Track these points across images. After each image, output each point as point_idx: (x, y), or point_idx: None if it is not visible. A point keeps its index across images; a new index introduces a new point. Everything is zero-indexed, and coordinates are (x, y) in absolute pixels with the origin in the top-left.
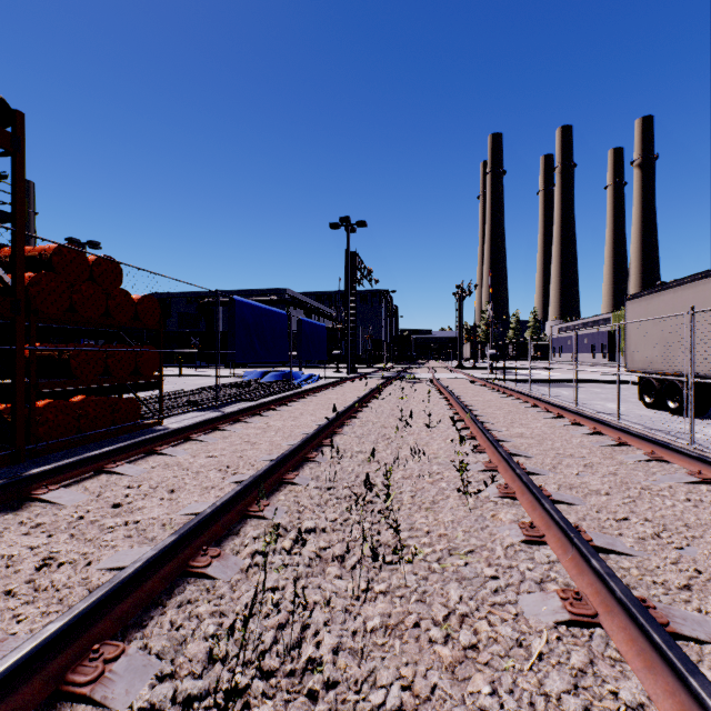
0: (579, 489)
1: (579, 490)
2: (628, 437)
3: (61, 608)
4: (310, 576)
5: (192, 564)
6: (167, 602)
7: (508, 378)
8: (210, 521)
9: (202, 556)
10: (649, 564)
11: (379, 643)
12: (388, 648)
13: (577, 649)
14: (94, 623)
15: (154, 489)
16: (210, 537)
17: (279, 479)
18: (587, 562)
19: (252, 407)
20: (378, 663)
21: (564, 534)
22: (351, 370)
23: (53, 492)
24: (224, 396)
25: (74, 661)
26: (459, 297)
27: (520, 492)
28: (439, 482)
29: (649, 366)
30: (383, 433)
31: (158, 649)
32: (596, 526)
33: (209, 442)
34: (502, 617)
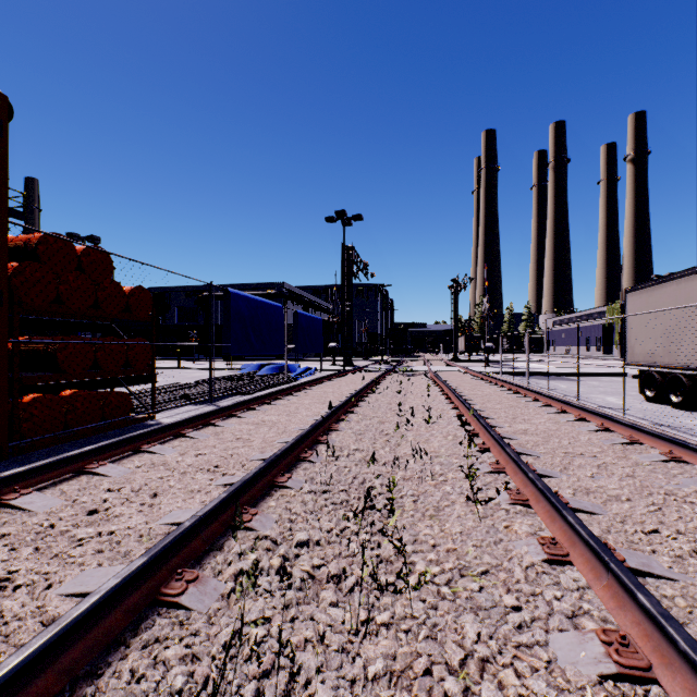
0: (597, 494)
1: (597, 495)
2: (640, 434)
3: (4, 649)
4: (301, 603)
5: (164, 592)
6: (129, 642)
7: (504, 371)
8: (189, 536)
9: (176, 580)
10: (695, 592)
11: None
12: None
13: None
14: (32, 680)
15: (136, 493)
16: (188, 554)
17: (270, 482)
18: (629, 595)
19: (246, 401)
20: None
21: (595, 556)
22: (347, 363)
23: (25, 497)
24: (220, 389)
25: None
26: (454, 290)
27: (534, 499)
28: (443, 485)
29: (650, 359)
30: (381, 429)
31: None
32: (623, 540)
33: (199, 439)
34: (532, 664)
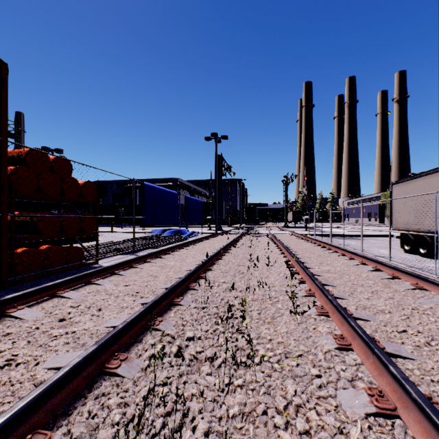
0: (370, 309)
1: (370, 310)
2: (398, 273)
3: (12, 399)
4: (189, 373)
5: (107, 366)
6: (87, 395)
7: (316, 233)
8: (121, 333)
9: (114, 359)
10: (426, 366)
11: (238, 427)
12: (244, 431)
13: (384, 437)
14: (31, 416)
15: (88, 308)
16: (121, 344)
17: (170, 302)
18: (385, 367)
19: (155, 252)
20: None
21: (366, 345)
22: (218, 228)
23: (20, 311)
24: (138, 245)
25: None
26: (285, 183)
27: (331, 312)
28: (276, 304)
29: (407, 226)
30: (239, 270)
31: (76, 435)
32: (385, 336)
33: (126, 276)
34: (326, 408)
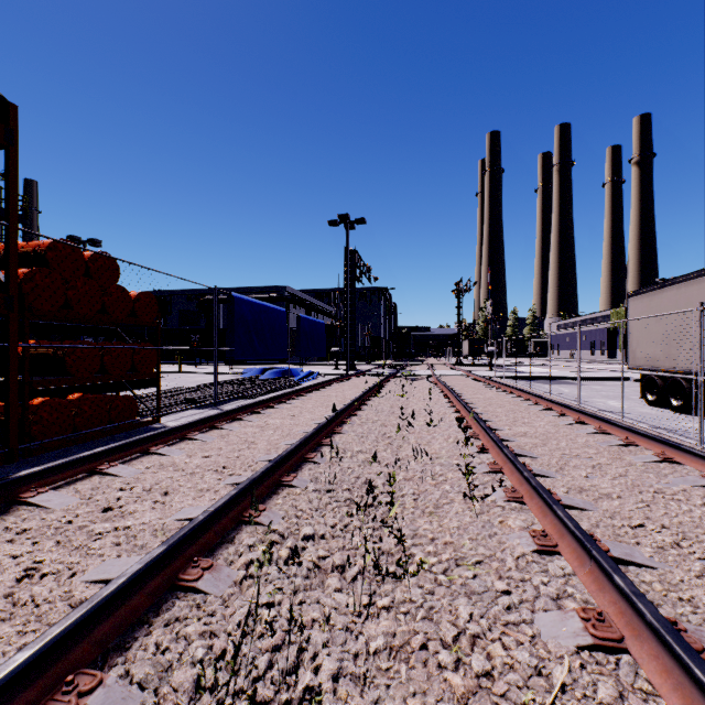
0: (589, 492)
1: (589, 493)
2: (635, 436)
3: (39, 627)
4: (308, 589)
5: (182, 578)
6: (153, 621)
7: (507, 375)
8: (202, 529)
9: (193, 567)
10: (672, 578)
11: (383, 668)
12: (393, 674)
13: (603, 679)
14: (71, 649)
15: (148, 491)
16: (202, 546)
17: (276, 481)
18: (608, 578)
19: (251, 405)
20: (382, 693)
21: (581, 545)
22: (350, 367)
23: (42, 495)
24: (223, 393)
25: (46, 694)
26: (458, 294)
27: (528, 496)
28: (442, 484)
29: (651, 363)
30: (384, 432)
31: (140, 677)
32: (610, 533)
33: (206, 441)
34: (517, 639)
